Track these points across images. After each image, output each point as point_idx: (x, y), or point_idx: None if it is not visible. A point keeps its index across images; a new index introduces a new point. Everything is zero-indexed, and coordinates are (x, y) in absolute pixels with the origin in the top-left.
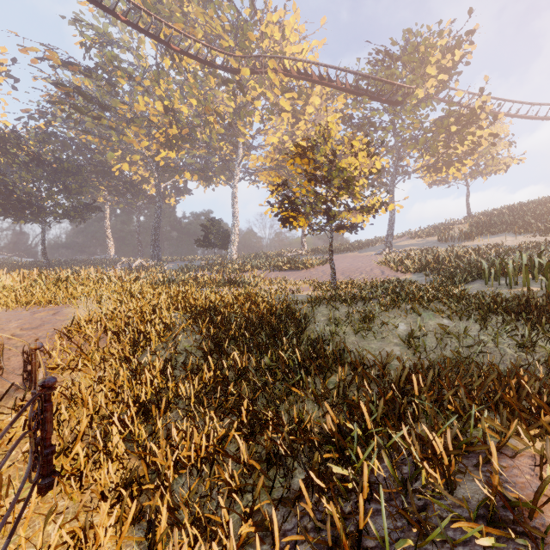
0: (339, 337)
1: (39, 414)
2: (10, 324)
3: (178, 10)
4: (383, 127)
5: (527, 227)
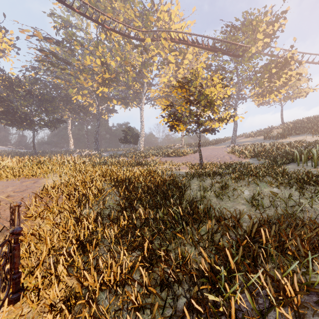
0: (206, 198)
1: (8, 253)
2: (8, 189)
3: (109, 5)
4: (230, 71)
5: None
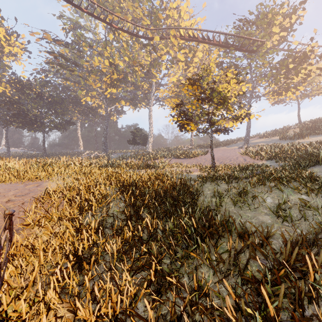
0: (222, 206)
1: None
2: (9, 192)
3: (117, 5)
4: (244, 67)
5: None
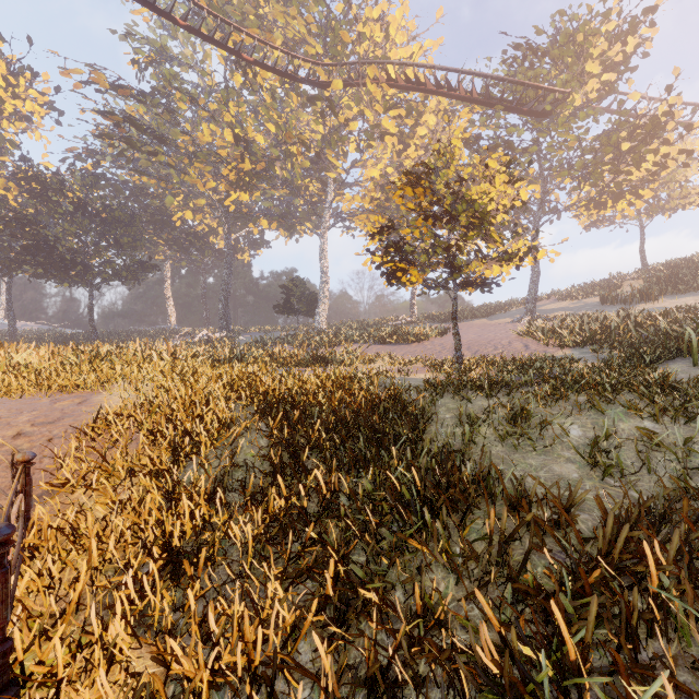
0: (476, 445)
1: None
2: (20, 417)
3: (251, 11)
4: (524, 148)
5: None
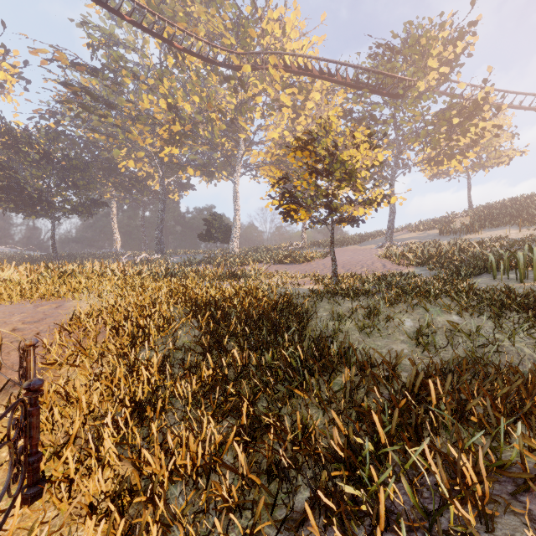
0: (343, 333)
1: (21, 421)
2: (13, 317)
3: (181, 10)
4: (384, 120)
5: (531, 219)
